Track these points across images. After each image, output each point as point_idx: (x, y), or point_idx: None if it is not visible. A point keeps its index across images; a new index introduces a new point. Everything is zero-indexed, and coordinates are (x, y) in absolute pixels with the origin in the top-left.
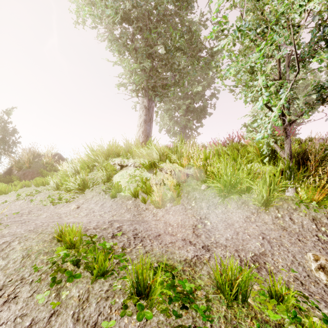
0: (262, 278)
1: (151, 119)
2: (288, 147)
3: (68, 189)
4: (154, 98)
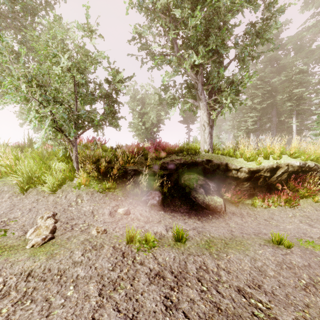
0: None
1: None
2: (75, 153)
3: None
4: None
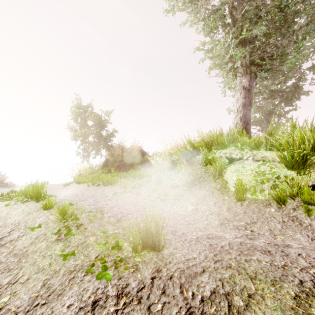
0: None
1: (251, 102)
2: None
3: (175, 185)
4: (258, 74)
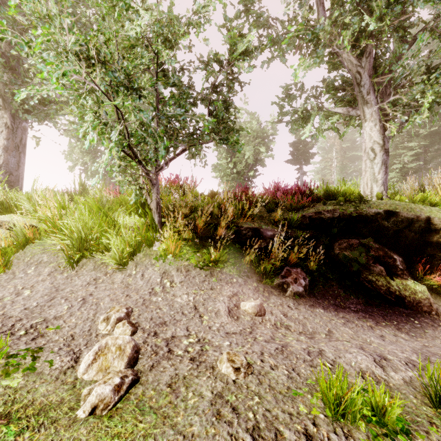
0: (4, 344)
1: (22, 147)
2: (155, 197)
3: None
4: (21, 114)
